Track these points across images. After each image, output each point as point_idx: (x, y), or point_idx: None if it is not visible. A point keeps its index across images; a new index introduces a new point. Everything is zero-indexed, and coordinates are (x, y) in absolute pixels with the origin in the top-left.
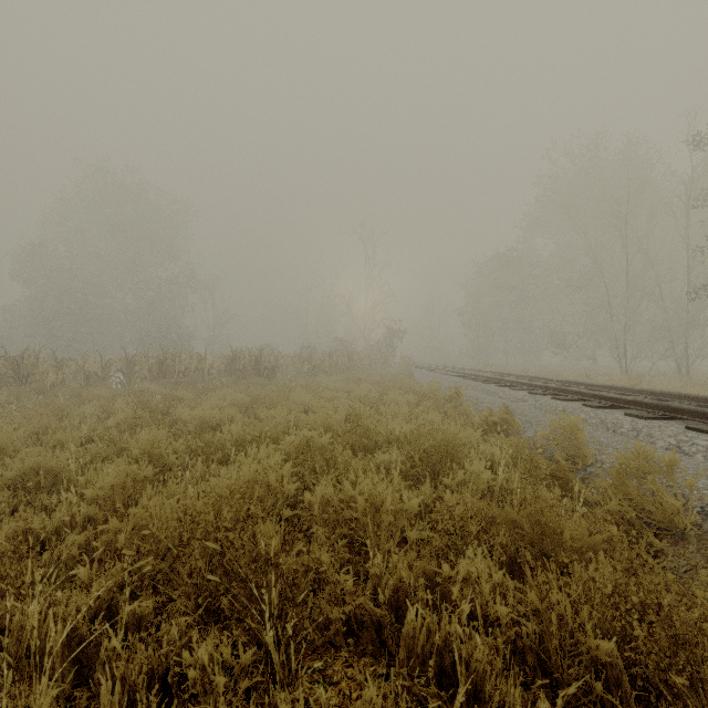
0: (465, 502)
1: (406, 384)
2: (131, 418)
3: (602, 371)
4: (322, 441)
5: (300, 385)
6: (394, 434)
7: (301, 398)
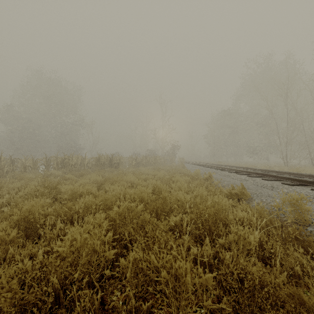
0: (240, 263)
1: (182, 171)
2: (34, 191)
3: (274, 164)
4: (137, 209)
5: (130, 171)
6: (180, 201)
7: (129, 179)
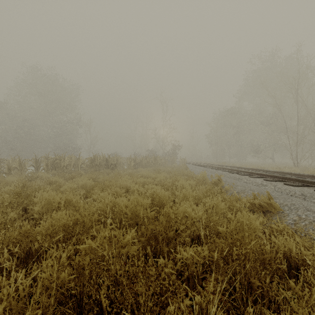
0: None
1: (185, 173)
2: None
3: (281, 165)
4: (125, 241)
5: (128, 173)
6: (189, 218)
7: (125, 183)
